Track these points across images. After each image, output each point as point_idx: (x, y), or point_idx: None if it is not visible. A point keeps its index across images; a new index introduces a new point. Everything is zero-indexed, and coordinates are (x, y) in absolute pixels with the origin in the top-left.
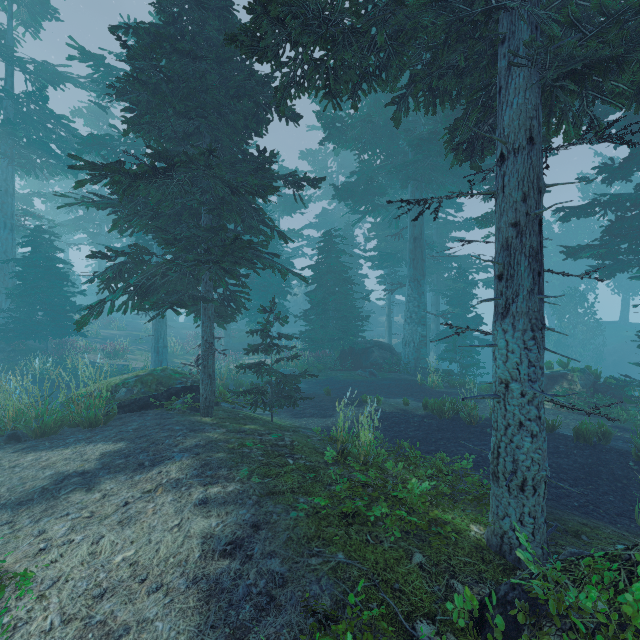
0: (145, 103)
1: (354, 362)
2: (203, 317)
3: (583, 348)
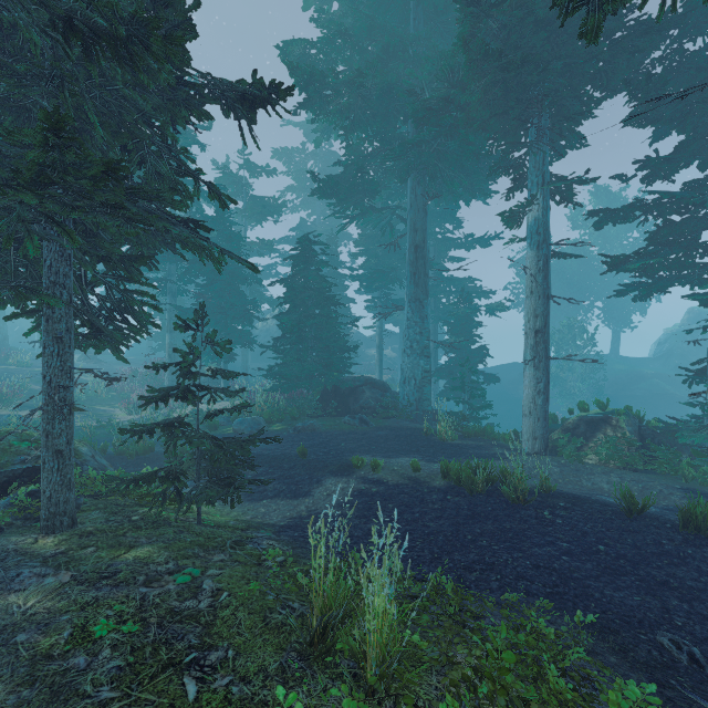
0: None
1: (339, 406)
2: (44, 336)
3: (582, 383)
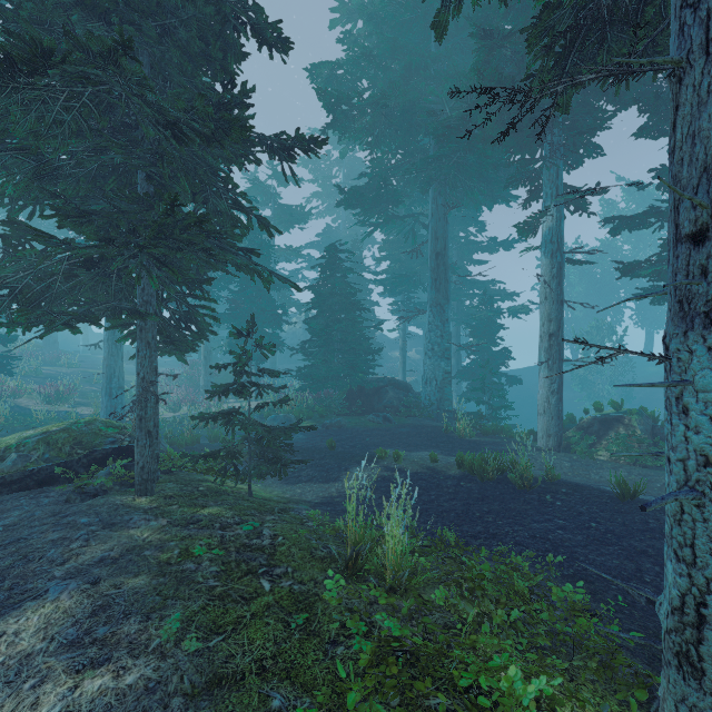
0: (43, 6)
1: (364, 405)
2: (138, 342)
3: (611, 385)
